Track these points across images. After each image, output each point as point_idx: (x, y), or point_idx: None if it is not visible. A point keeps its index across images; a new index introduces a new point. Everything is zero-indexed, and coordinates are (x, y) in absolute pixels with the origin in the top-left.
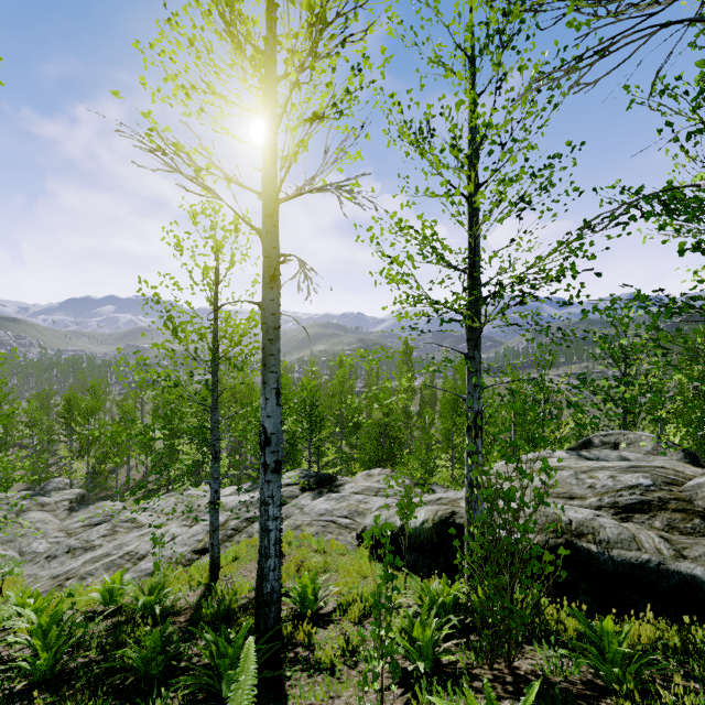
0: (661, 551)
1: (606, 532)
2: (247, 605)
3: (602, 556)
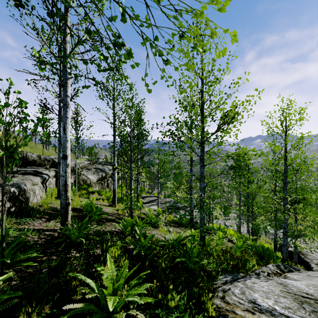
0: (314, 262)
1: (309, 256)
2: None
3: (302, 258)
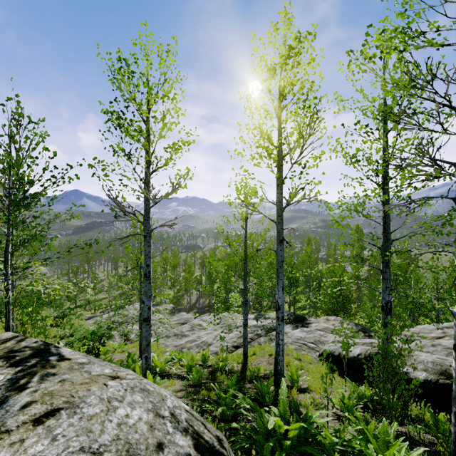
0: None
1: None
2: (264, 376)
3: None
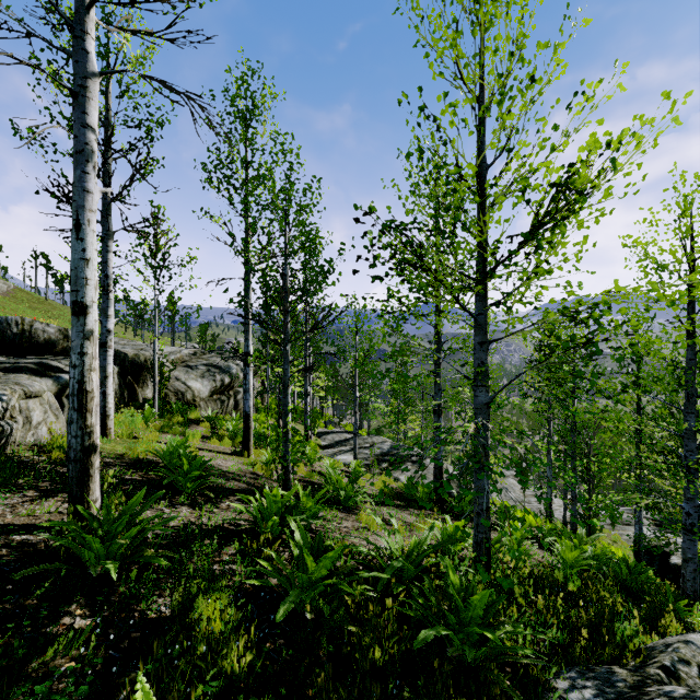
0: None
1: None
2: None
3: None
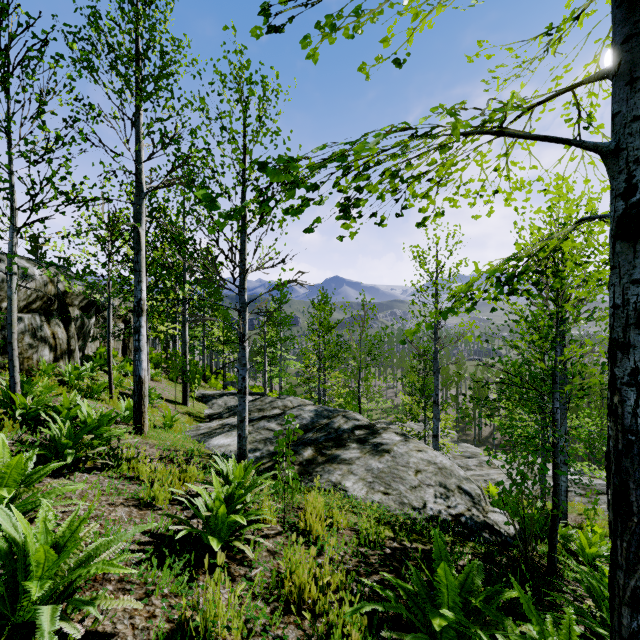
0: None
1: None
2: None
3: None
